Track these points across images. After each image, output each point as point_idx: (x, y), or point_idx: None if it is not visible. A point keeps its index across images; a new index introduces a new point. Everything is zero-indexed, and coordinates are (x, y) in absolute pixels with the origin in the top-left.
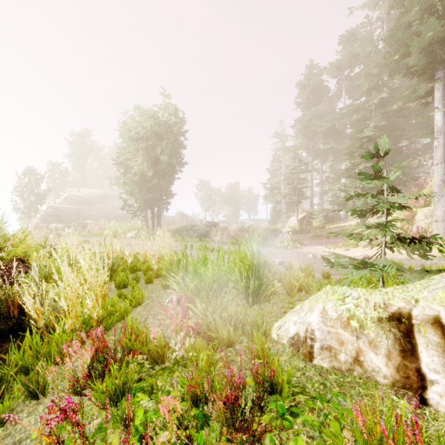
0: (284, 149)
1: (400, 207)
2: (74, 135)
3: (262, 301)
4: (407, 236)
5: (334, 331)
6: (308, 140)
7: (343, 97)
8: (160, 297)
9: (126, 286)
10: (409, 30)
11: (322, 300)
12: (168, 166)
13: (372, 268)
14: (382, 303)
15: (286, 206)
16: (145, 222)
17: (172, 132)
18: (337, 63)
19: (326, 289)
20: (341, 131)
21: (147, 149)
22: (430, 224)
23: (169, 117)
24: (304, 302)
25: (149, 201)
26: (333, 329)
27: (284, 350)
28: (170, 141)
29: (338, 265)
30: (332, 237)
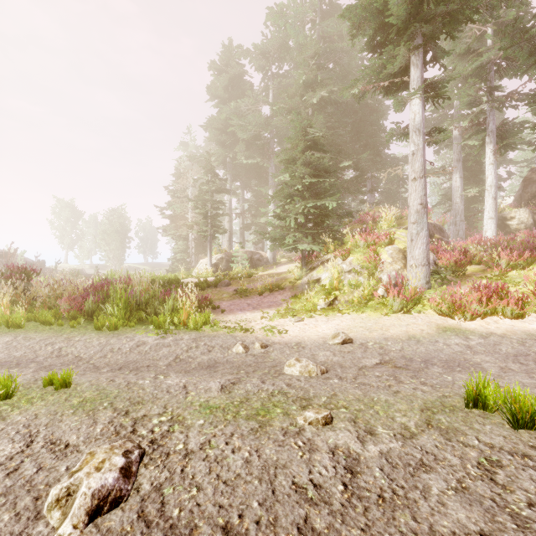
0: (192, 158)
1: None
2: None
3: None
4: None
5: None
6: (226, 149)
7: (270, 99)
8: None
9: None
10: None
11: None
12: None
13: None
14: None
15: (194, 243)
16: None
17: None
18: (264, 48)
19: None
20: (268, 144)
21: None
22: (402, 270)
23: None
24: None
25: None
26: None
27: None
28: None
29: None
30: (266, 292)
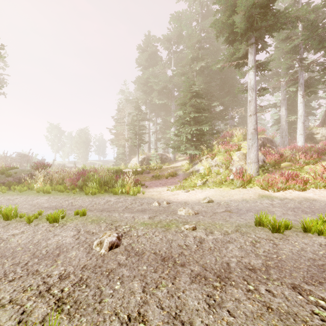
0: (127, 100)
1: None
2: None
3: None
4: None
5: None
6: (146, 95)
7: (172, 66)
8: None
9: None
10: None
11: None
12: None
13: None
14: None
15: (129, 149)
16: None
17: None
18: (168, 37)
19: None
20: (171, 92)
21: None
22: (244, 165)
23: None
24: None
25: None
26: None
27: None
28: None
29: None
30: (169, 177)
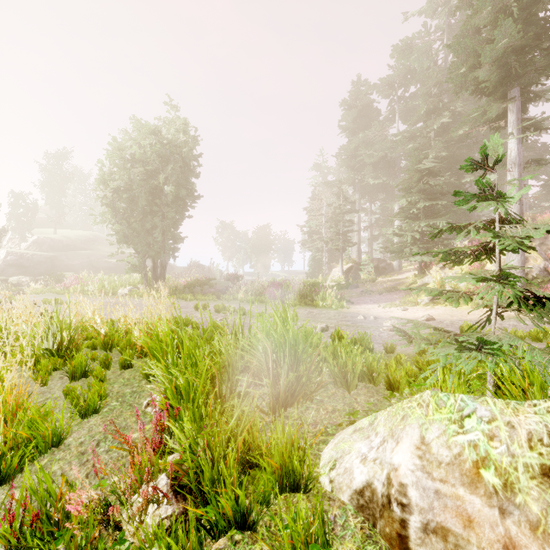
0: (326, 183)
1: (527, 247)
2: (48, 156)
3: (301, 399)
4: (534, 295)
5: (450, 492)
6: (355, 173)
7: (396, 122)
8: (137, 395)
9: (86, 374)
10: (479, 37)
11: (417, 419)
12: (175, 200)
13: (487, 350)
14: (544, 434)
15: (328, 254)
16: (144, 274)
17: (181, 155)
18: (389, 80)
19: (423, 398)
20: (394, 163)
21: (146, 176)
22: None
23: (176, 134)
24: (378, 416)
25: (149, 246)
26: (446, 486)
27: (346, 521)
28: (178, 166)
29: (419, 339)
30: (385, 293)
